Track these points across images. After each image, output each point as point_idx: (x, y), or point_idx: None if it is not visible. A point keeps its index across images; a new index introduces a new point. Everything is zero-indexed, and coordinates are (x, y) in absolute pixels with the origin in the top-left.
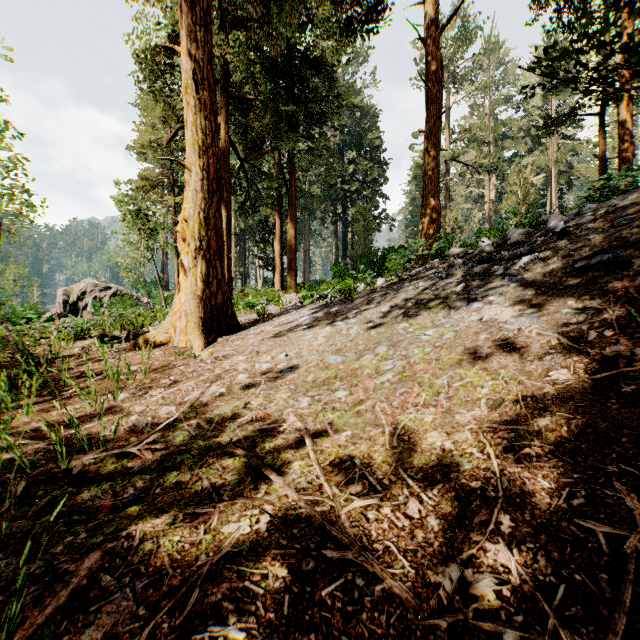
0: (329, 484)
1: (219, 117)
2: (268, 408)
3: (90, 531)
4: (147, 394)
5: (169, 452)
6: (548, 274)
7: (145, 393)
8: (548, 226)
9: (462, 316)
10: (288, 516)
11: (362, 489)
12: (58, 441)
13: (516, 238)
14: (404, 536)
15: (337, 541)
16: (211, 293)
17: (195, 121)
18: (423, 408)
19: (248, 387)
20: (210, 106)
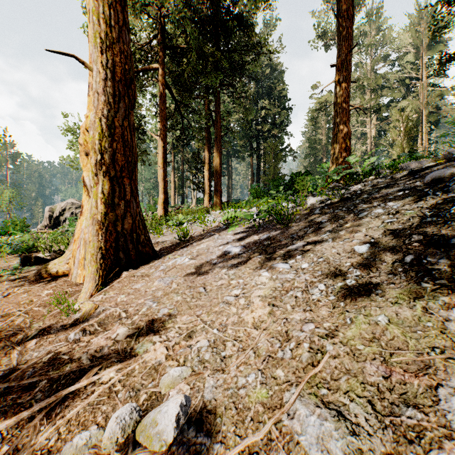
0: None
1: (157, 64)
2: None
3: None
4: None
5: None
6: None
7: None
8: None
9: None
10: None
11: None
12: None
13: None
14: None
15: None
16: (117, 217)
17: (97, 9)
18: None
19: None
20: None
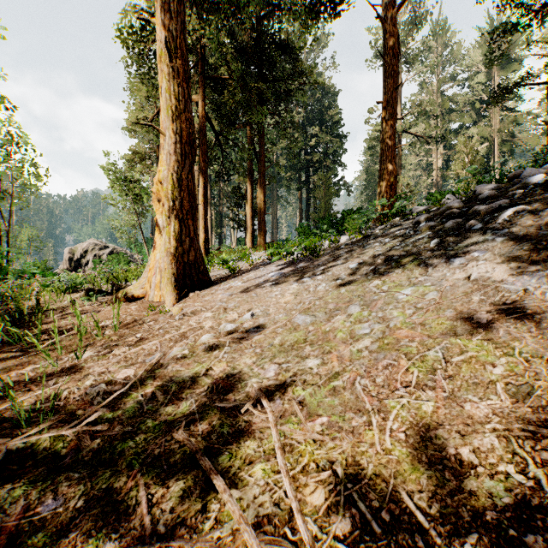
0: (304, 517)
1: (197, 96)
2: (230, 376)
3: None
4: (110, 353)
5: (112, 435)
6: (543, 227)
7: (110, 351)
8: (522, 180)
9: (443, 273)
10: None
11: (351, 527)
12: None
13: (489, 192)
14: None
15: None
16: (184, 250)
17: (169, 88)
18: (417, 390)
19: (212, 349)
20: (183, 74)
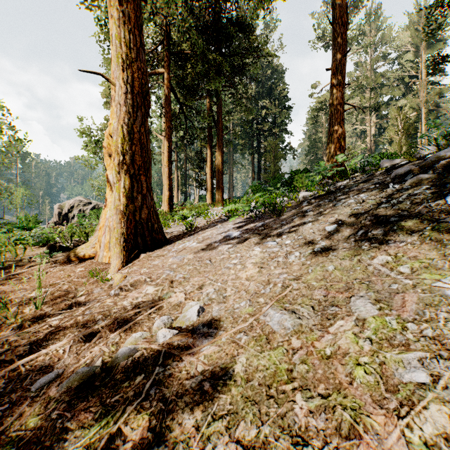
0: None
1: (162, 69)
2: None
3: None
4: None
5: None
6: None
7: (4, 352)
8: None
9: None
10: None
11: None
12: None
13: None
14: None
15: None
16: (135, 208)
17: (119, 34)
18: None
19: (136, 367)
20: (135, 21)
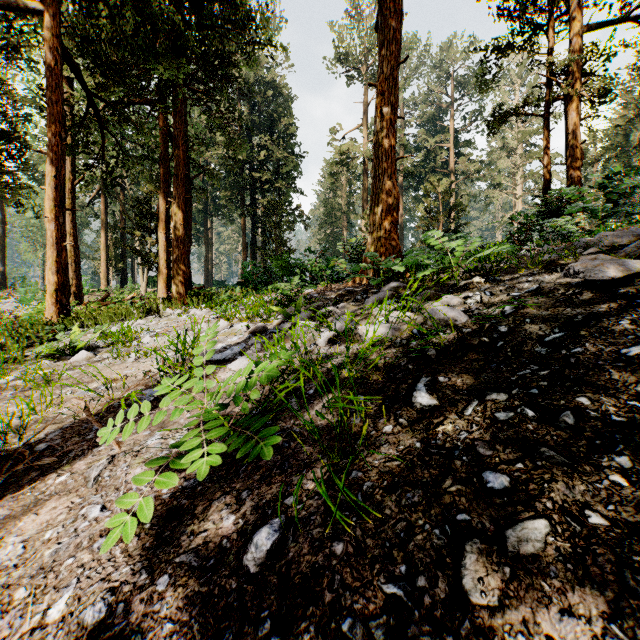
0: None
1: (40, 5)
2: None
3: None
4: None
5: None
6: None
7: None
8: None
9: None
10: None
11: None
12: None
13: None
14: None
15: None
16: None
17: None
18: None
19: None
20: None
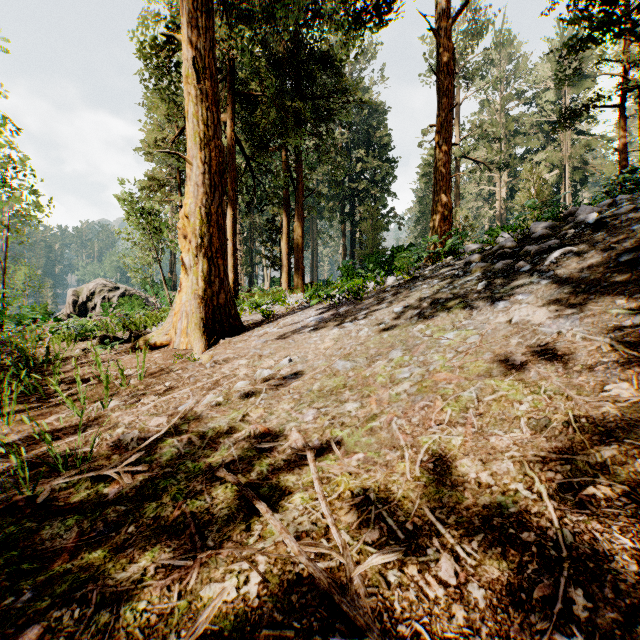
0: (338, 529)
1: (225, 115)
2: (268, 421)
3: (38, 589)
4: (139, 402)
5: (152, 475)
6: (586, 269)
7: (137, 401)
8: (577, 218)
9: (487, 317)
10: (286, 573)
11: (379, 536)
12: (20, 464)
13: (541, 231)
14: (438, 614)
15: (349, 617)
16: (213, 292)
17: (196, 112)
18: (449, 427)
19: (247, 396)
20: (212, 96)
